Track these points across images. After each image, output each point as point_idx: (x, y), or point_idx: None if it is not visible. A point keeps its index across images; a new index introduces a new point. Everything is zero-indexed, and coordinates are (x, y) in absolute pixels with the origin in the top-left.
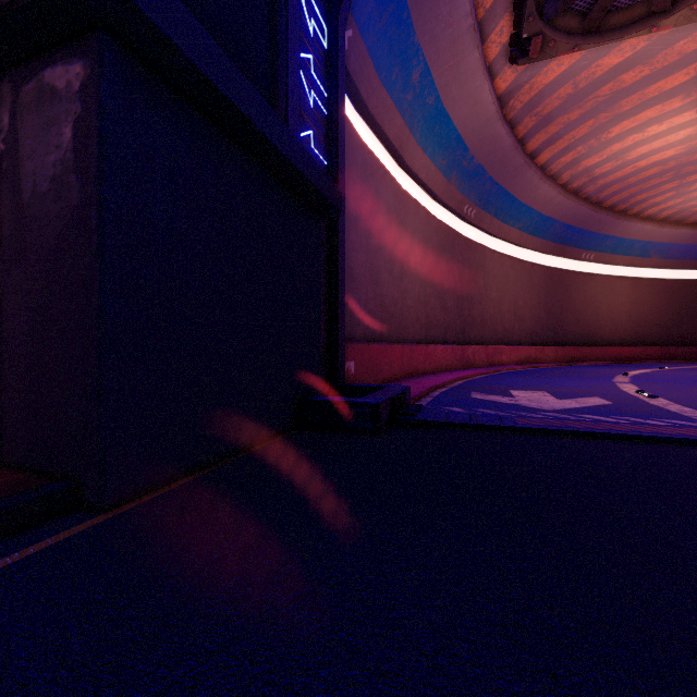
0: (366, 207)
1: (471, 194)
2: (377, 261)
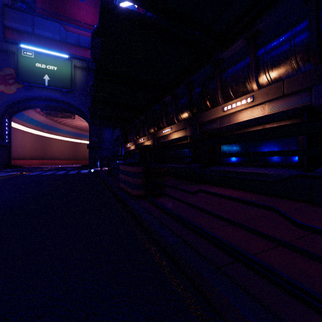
0: (15, 137)
1: (45, 128)
2: (17, 146)
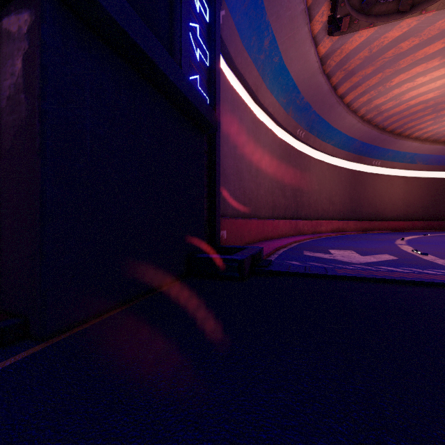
0: (234, 129)
1: (301, 122)
2: (241, 165)
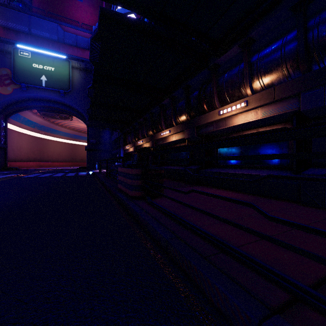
0: (11, 139)
1: (42, 129)
2: (14, 147)
